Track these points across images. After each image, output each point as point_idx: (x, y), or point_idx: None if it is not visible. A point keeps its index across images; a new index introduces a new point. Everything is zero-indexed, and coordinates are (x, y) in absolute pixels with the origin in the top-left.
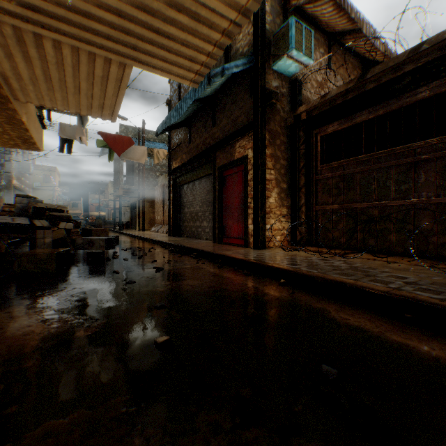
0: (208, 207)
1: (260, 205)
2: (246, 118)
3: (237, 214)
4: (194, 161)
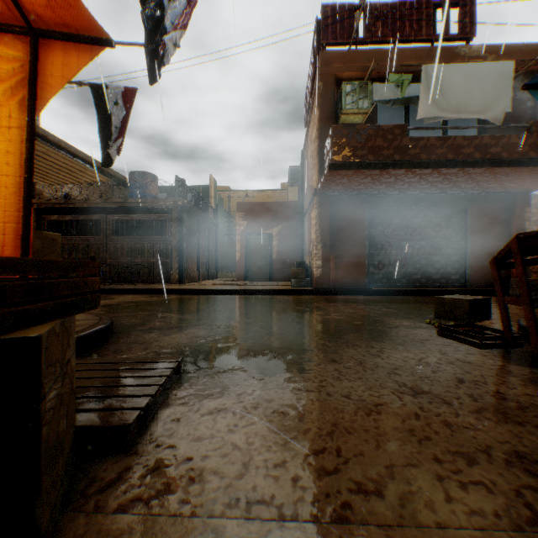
0: None
1: None
2: None
3: None
4: None
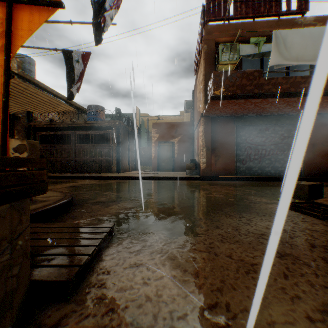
0: None
1: None
2: None
3: None
4: None
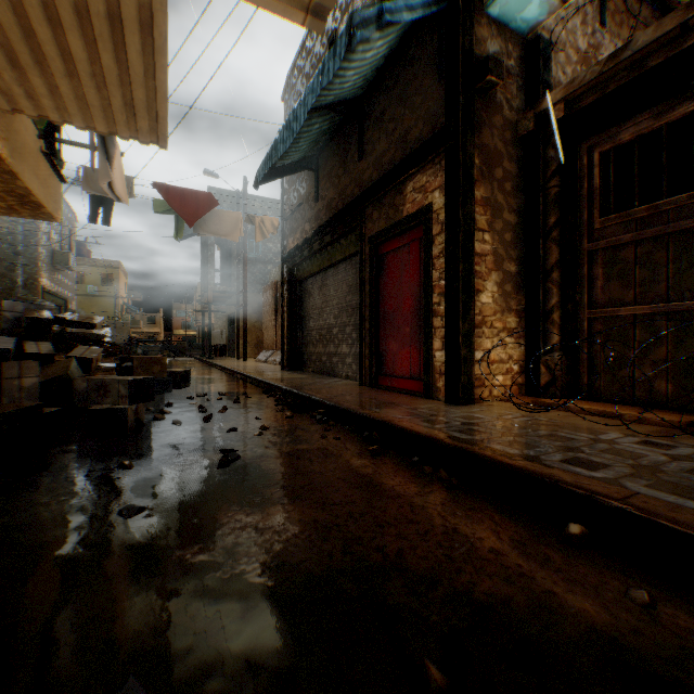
0: (349, 317)
1: (461, 309)
2: (428, 126)
3: (408, 329)
4: (323, 232)
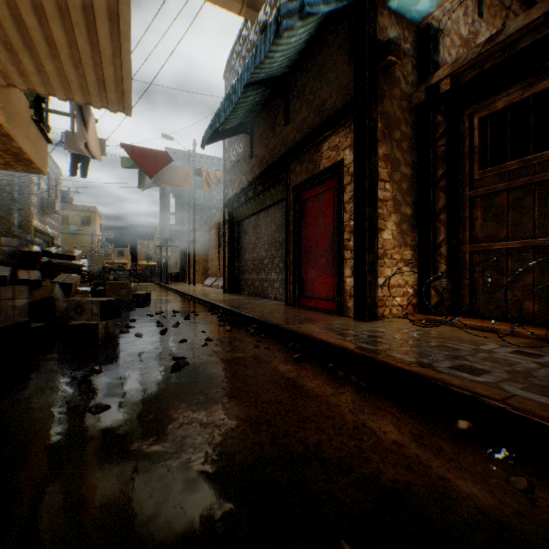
0: (277, 250)
1: (367, 244)
2: (340, 97)
3: (324, 260)
4: (256, 182)
